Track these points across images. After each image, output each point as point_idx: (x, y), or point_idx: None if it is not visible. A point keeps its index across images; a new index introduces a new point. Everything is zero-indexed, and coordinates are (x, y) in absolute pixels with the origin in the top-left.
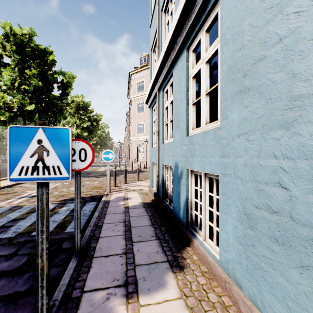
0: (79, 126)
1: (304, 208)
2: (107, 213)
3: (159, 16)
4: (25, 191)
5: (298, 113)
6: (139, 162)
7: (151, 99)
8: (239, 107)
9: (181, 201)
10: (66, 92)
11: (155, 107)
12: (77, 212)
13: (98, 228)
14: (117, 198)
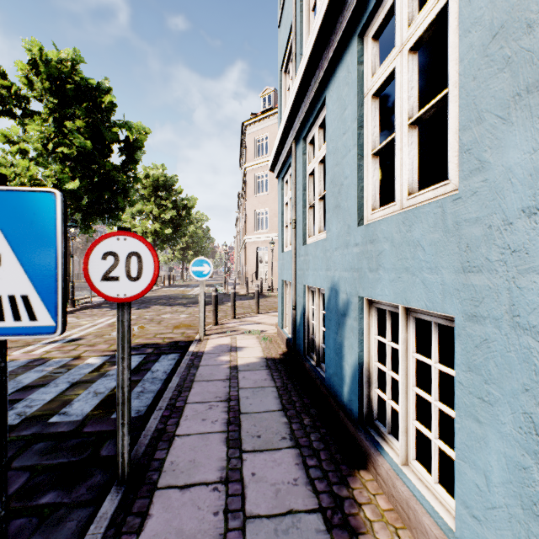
0: (158, 219)
1: None
2: (196, 379)
3: None
4: None
5: None
6: (260, 279)
7: (281, 161)
8: (535, 129)
9: (346, 364)
10: (134, 158)
11: (289, 176)
12: (121, 390)
13: (175, 412)
14: (217, 348)
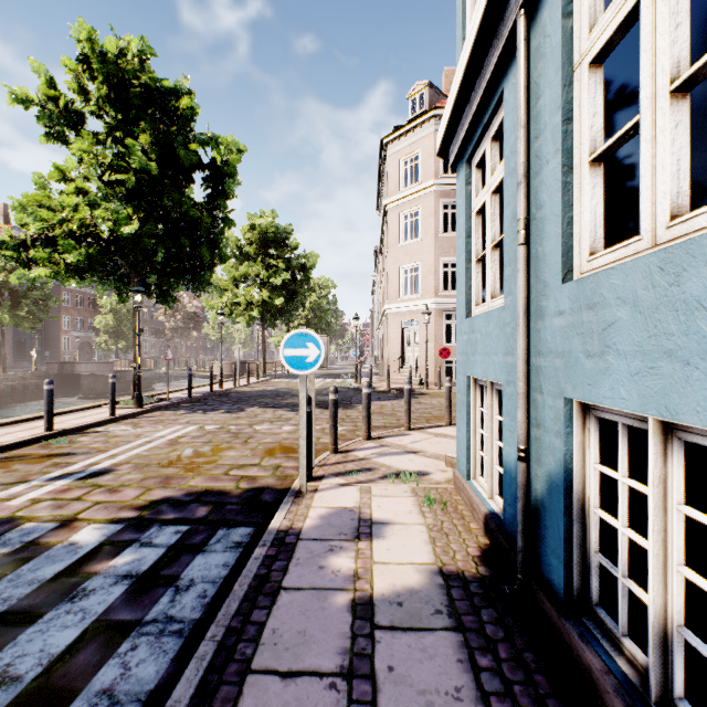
0: (267, 285)
1: None
2: (257, 662)
3: None
4: (92, 452)
5: None
6: (407, 368)
7: (468, 113)
8: None
9: None
10: (223, 190)
11: (490, 142)
12: None
13: None
14: (330, 523)
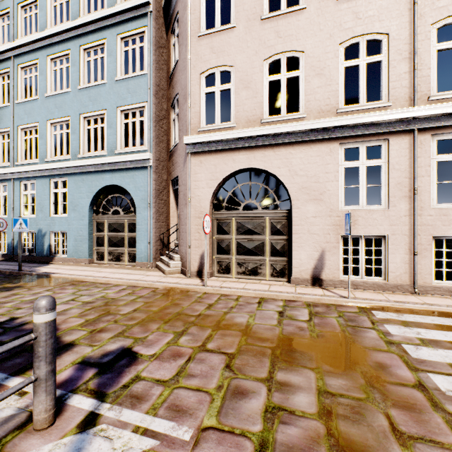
0: None
1: (85, 234)
2: None
3: (14, 126)
4: None
5: (84, 218)
6: None
7: None
8: (74, 213)
9: (46, 246)
10: None
11: (3, 186)
12: None
13: None
14: None
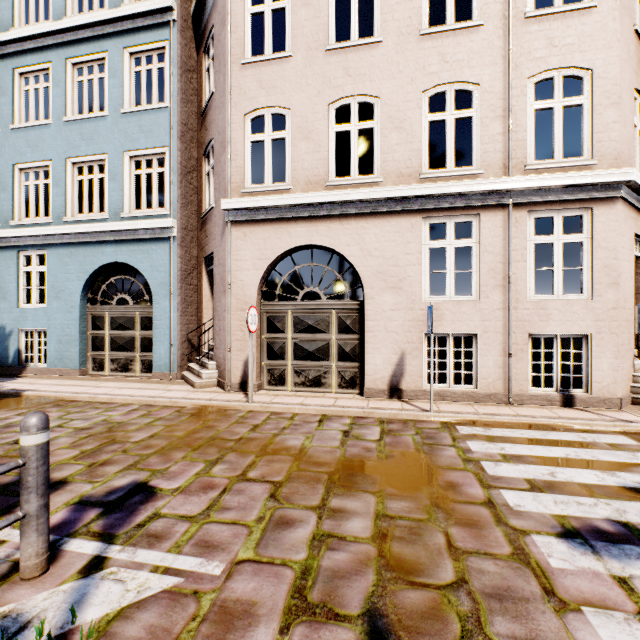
0: None
1: (74, 332)
2: None
3: None
4: None
5: (73, 310)
6: None
7: None
8: (57, 303)
9: (11, 351)
10: None
11: None
12: None
13: None
14: None
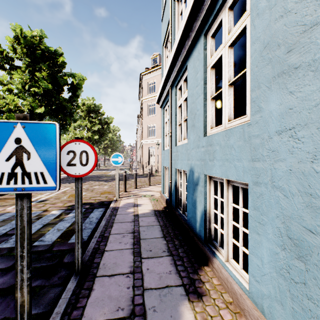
0: (90, 130)
1: None
2: (115, 222)
3: (171, 6)
4: (34, 196)
5: None
6: (150, 165)
7: (163, 98)
8: (280, 94)
9: (197, 211)
10: (76, 94)
11: (167, 107)
12: (77, 224)
13: (104, 239)
14: (126, 205)
